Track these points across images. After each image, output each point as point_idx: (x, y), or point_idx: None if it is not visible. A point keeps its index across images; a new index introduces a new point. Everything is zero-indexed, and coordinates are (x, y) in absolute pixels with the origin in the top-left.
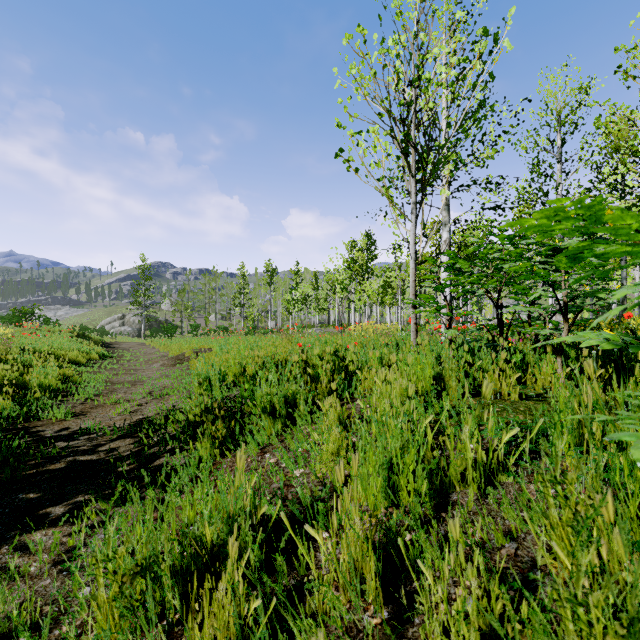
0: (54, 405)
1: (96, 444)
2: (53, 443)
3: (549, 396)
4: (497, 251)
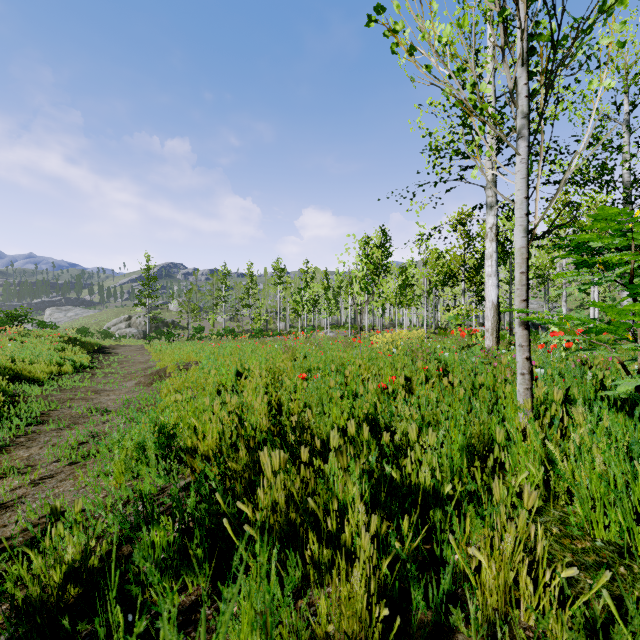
0: None
1: None
2: None
3: None
4: None
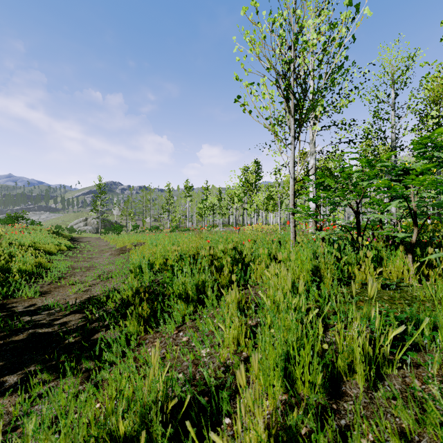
0: (26, 286)
1: (53, 318)
2: (19, 319)
3: (403, 285)
4: (357, 172)
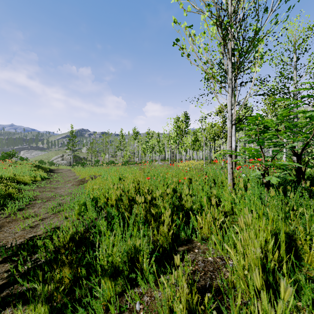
0: None
1: None
2: None
3: None
4: (307, 111)
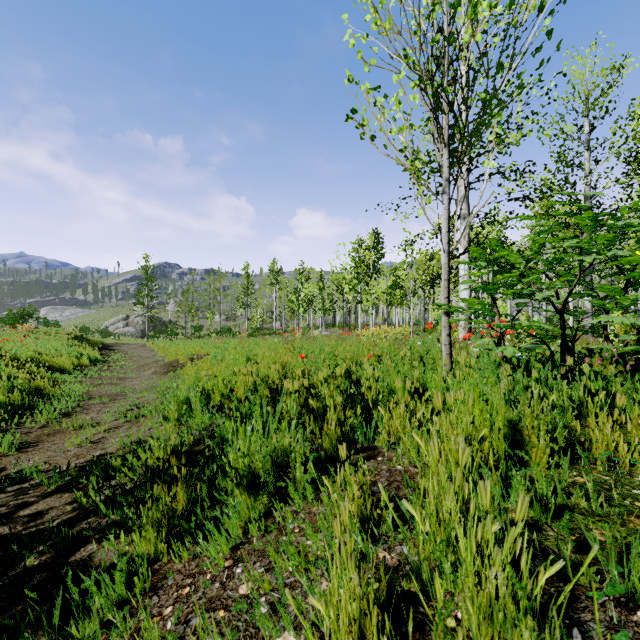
0: None
1: (21, 503)
2: None
3: None
4: (569, 238)
